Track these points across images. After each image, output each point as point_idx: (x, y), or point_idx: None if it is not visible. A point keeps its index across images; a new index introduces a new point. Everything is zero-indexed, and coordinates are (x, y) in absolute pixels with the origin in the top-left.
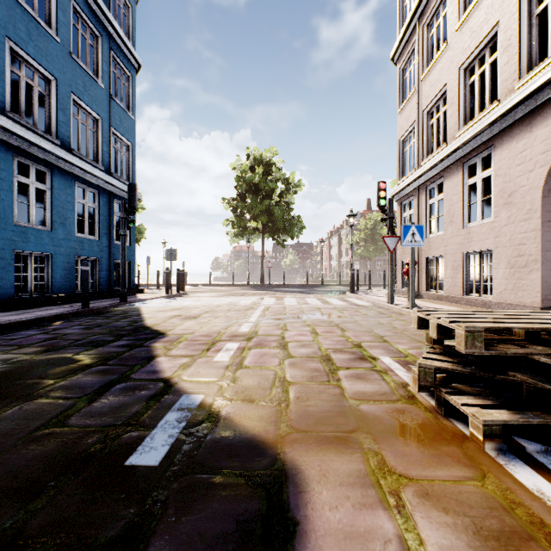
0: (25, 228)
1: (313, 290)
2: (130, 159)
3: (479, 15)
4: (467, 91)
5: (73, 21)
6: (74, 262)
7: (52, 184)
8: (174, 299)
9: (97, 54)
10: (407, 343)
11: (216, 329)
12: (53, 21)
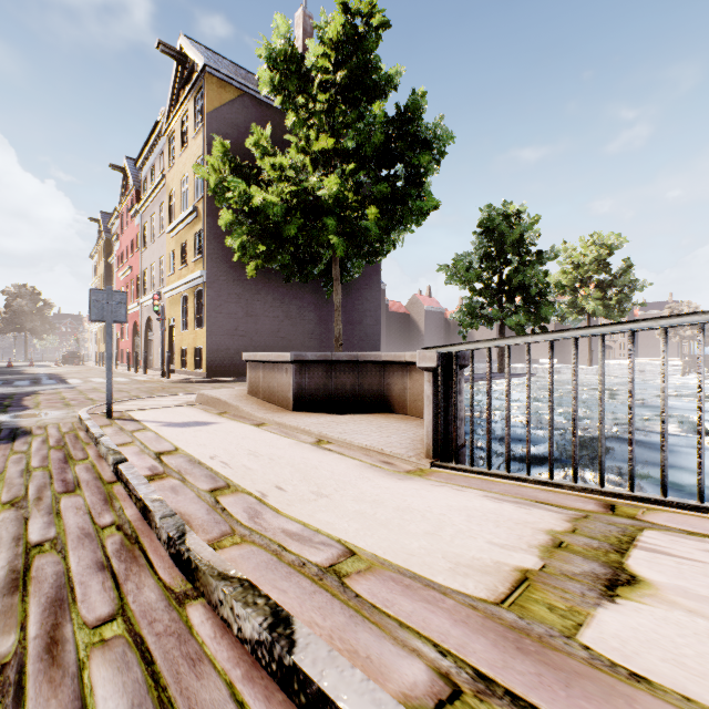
0: None
1: None
2: None
3: None
4: None
5: None
6: None
7: None
8: None
9: None
10: None
11: None
12: None
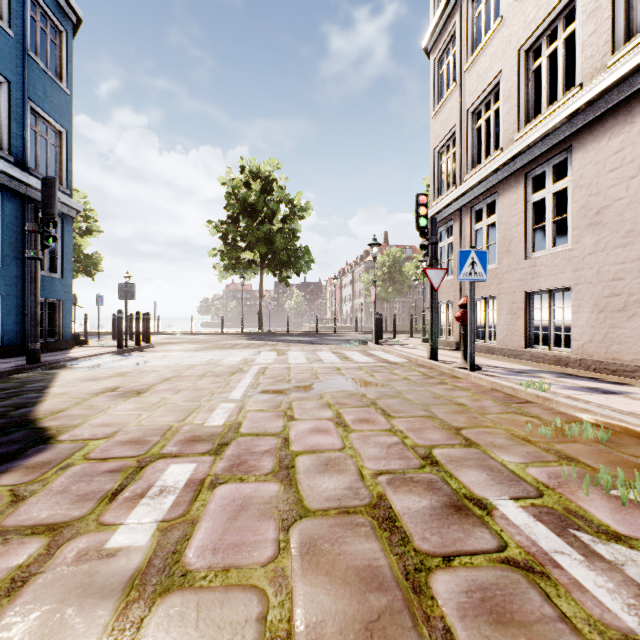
0: None
1: (325, 339)
2: (63, 152)
3: None
4: (529, 79)
5: None
6: None
7: None
8: (128, 355)
9: None
10: (511, 448)
11: (164, 421)
12: None
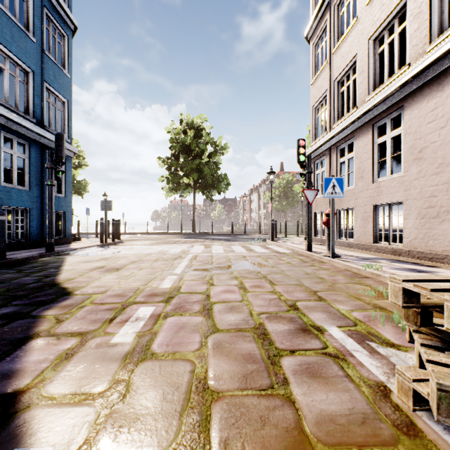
0: None
1: (238, 238)
2: (66, 115)
3: None
4: (376, 60)
5: None
6: None
7: None
8: (107, 247)
9: (28, 8)
10: (346, 302)
11: (135, 285)
12: None
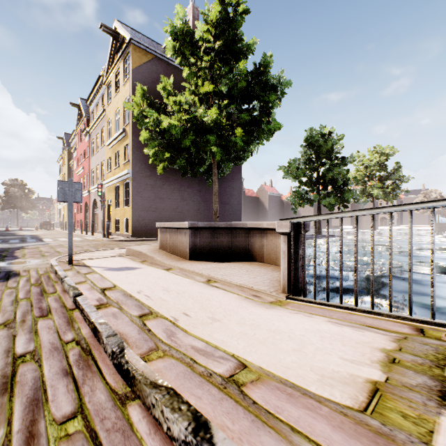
0: None
1: None
2: None
3: None
4: None
5: None
6: None
7: None
8: None
9: None
10: None
11: None
12: None
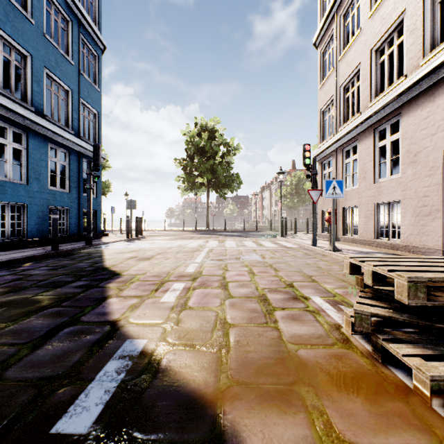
0: (3, 182)
1: (249, 234)
2: (96, 125)
3: (388, 4)
4: (377, 69)
5: (46, 7)
6: (47, 211)
7: (27, 145)
8: (133, 242)
9: (68, 36)
10: (333, 283)
11: (166, 269)
12: (29, 6)
